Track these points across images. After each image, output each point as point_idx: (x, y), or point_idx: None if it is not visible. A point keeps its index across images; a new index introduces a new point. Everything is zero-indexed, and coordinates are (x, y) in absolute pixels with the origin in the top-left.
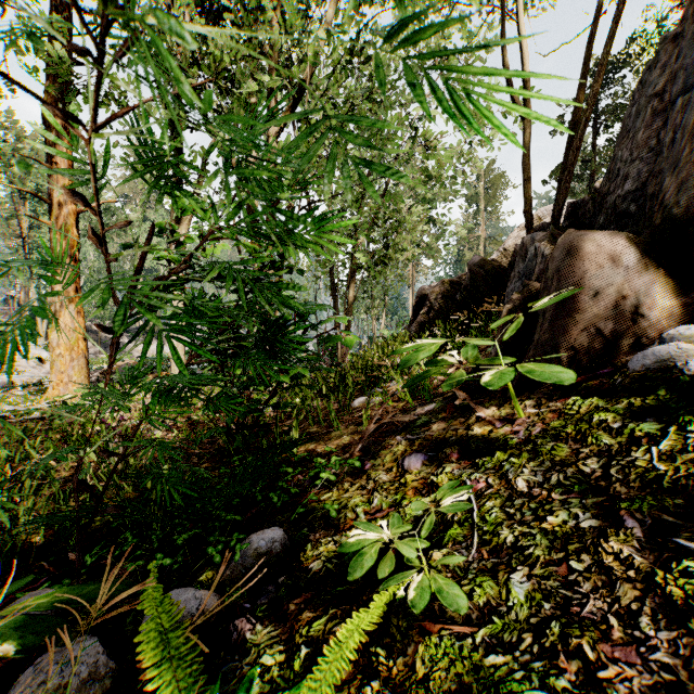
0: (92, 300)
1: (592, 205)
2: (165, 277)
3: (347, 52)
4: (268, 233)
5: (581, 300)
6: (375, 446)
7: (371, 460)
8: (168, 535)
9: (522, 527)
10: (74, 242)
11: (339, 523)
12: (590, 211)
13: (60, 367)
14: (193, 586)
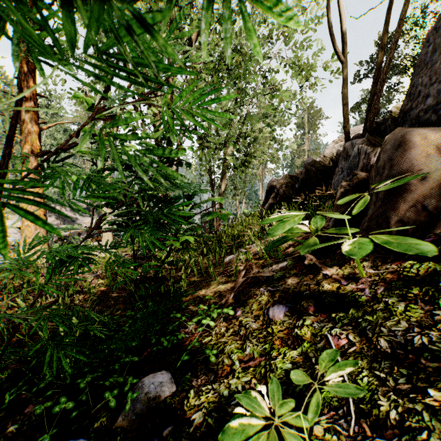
0: (55, 190)
1: (391, 122)
2: (51, 152)
3: (221, 17)
4: (163, 135)
5: (410, 183)
6: (244, 295)
7: (241, 307)
8: (80, 370)
9: (402, 399)
10: (37, 150)
11: (218, 368)
12: (389, 126)
13: (27, 233)
14: (89, 432)
